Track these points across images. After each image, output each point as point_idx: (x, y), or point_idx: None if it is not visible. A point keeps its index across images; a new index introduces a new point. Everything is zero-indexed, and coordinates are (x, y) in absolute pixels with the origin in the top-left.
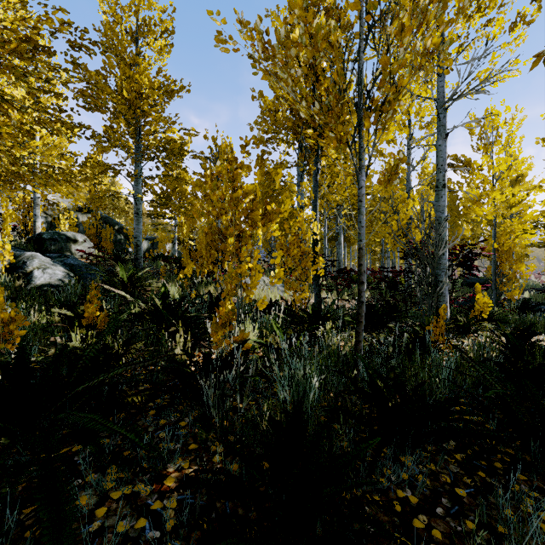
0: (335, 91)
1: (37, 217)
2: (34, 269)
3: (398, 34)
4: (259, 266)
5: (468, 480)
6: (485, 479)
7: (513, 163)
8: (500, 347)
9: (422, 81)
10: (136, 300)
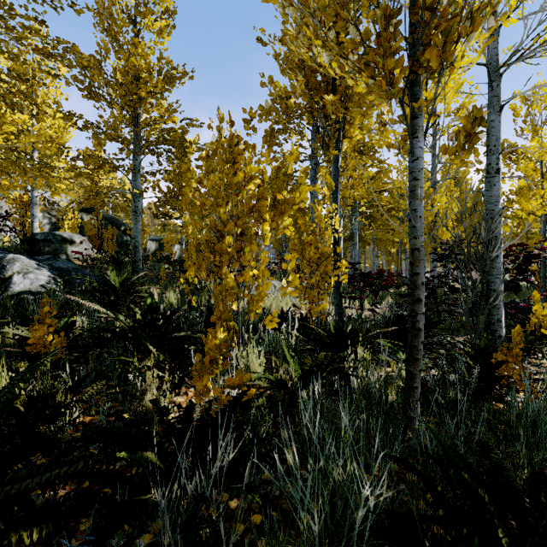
0: (383, 5)
1: (34, 217)
2: (14, 274)
3: None
4: (267, 272)
5: None
6: None
7: None
8: None
9: (507, 2)
10: (115, 314)
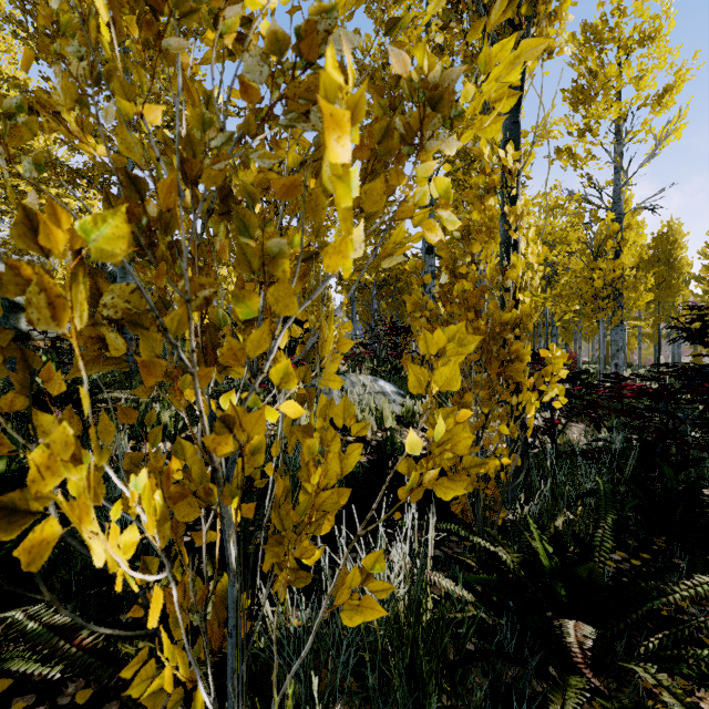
0: None
1: None
2: None
3: None
4: (343, 406)
5: None
6: None
7: None
8: None
9: None
10: None
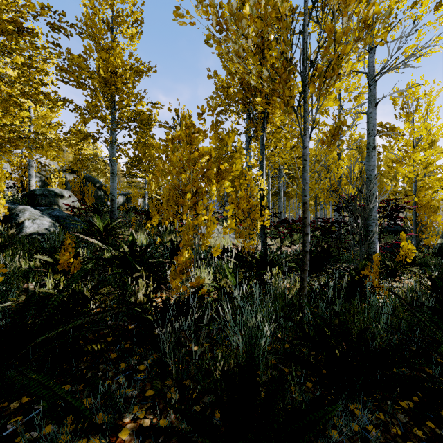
0: (283, 59)
1: (31, 177)
2: (25, 220)
3: (343, 2)
4: (213, 218)
5: (419, 432)
6: (435, 431)
7: (432, 129)
8: (425, 289)
9: (361, 51)
10: (108, 247)
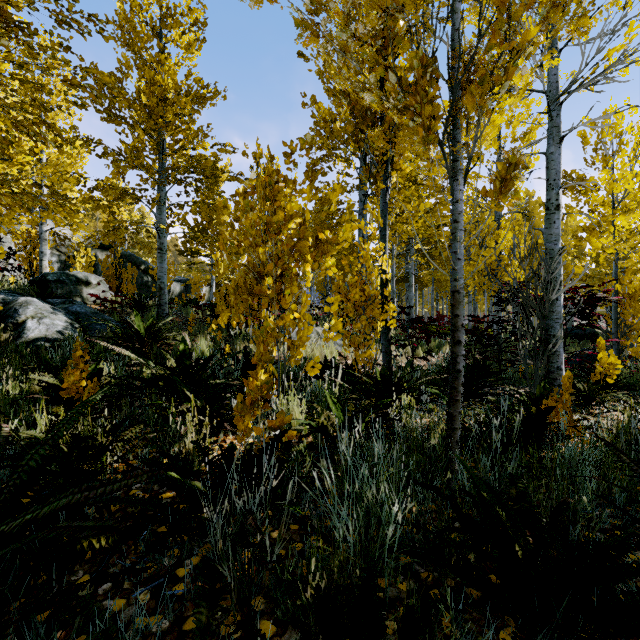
0: (421, 54)
1: (43, 255)
2: (27, 319)
3: None
4: (308, 316)
5: None
6: None
7: None
8: None
9: (547, 44)
10: (146, 361)
